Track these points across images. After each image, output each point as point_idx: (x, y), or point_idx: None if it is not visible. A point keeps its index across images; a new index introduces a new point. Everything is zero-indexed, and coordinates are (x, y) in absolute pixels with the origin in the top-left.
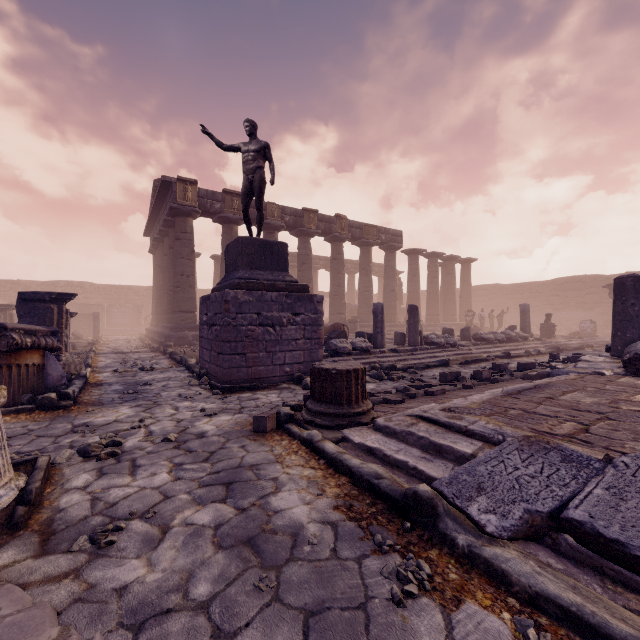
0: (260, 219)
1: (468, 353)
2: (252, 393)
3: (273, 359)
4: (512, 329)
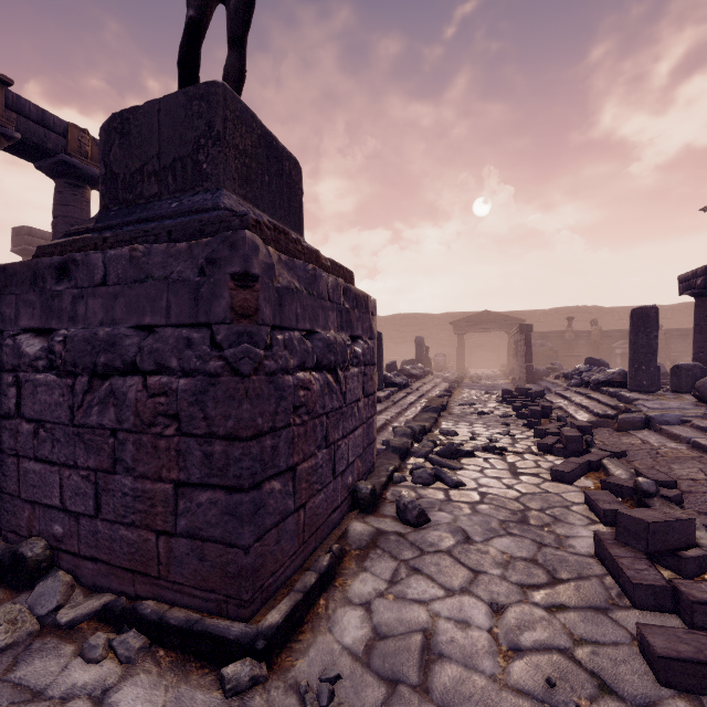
0: (241, 73)
1: (423, 394)
2: (350, 604)
3: (335, 462)
4: (413, 363)
